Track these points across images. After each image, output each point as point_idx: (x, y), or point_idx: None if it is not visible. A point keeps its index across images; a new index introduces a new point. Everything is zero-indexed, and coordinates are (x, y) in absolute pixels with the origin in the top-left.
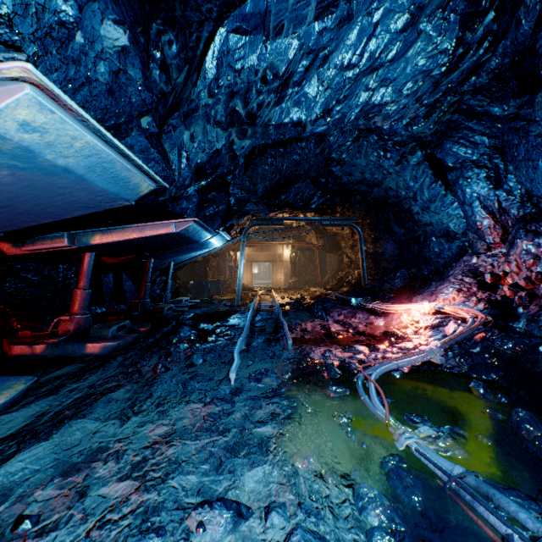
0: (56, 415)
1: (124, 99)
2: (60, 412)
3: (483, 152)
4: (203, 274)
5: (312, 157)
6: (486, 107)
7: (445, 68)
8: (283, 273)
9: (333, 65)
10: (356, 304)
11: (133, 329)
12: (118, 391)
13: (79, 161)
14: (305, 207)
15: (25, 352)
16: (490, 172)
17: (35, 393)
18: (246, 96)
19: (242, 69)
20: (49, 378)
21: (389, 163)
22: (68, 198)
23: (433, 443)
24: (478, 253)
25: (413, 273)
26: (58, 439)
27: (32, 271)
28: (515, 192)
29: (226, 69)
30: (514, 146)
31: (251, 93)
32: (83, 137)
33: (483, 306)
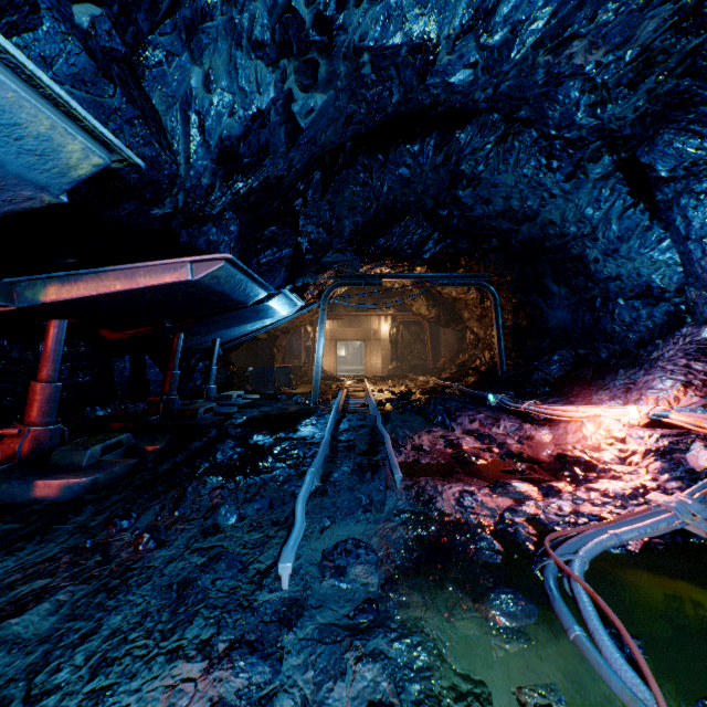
0: None
1: None
2: None
3: None
4: (269, 358)
5: (428, 172)
6: None
7: None
8: (380, 357)
9: None
10: (495, 403)
11: (135, 447)
12: (33, 611)
13: None
14: (414, 257)
15: None
16: None
17: None
18: None
19: None
20: None
21: (555, 177)
22: None
23: None
24: None
25: (579, 356)
26: None
27: None
28: None
29: None
30: None
31: None
32: None
33: None
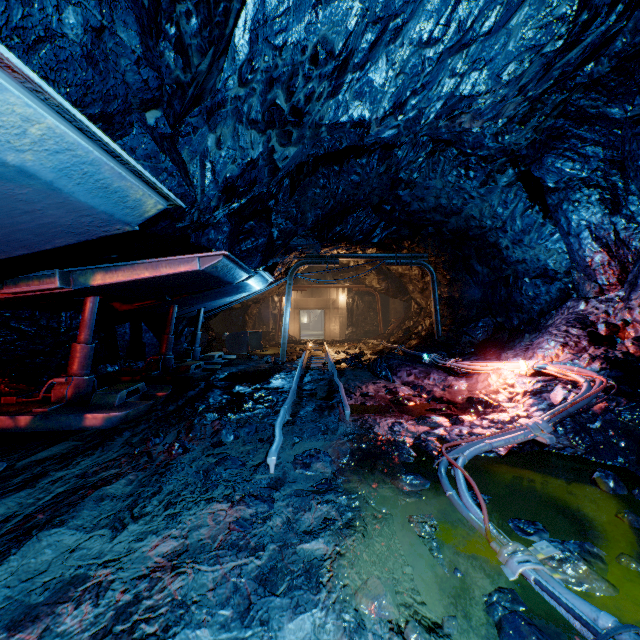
0: (24, 521)
1: (113, 75)
2: (31, 517)
3: (597, 167)
4: (242, 324)
5: (374, 178)
6: (602, 107)
7: (561, 41)
8: (337, 323)
9: (408, 40)
10: (429, 361)
11: (148, 393)
12: (117, 483)
13: (41, 159)
14: (365, 242)
15: (6, 425)
16: (605, 193)
17: (5, 485)
18: (290, 83)
19: (284, 46)
20: (29, 463)
21: (472, 184)
22: (40, 219)
23: (558, 569)
24: (586, 297)
25: (499, 323)
26: (17, 563)
27: (26, 320)
28: (638, 218)
29: (262, 46)
30: (639, 157)
31: (297, 79)
32: (41, 119)
33: (600, 365)
